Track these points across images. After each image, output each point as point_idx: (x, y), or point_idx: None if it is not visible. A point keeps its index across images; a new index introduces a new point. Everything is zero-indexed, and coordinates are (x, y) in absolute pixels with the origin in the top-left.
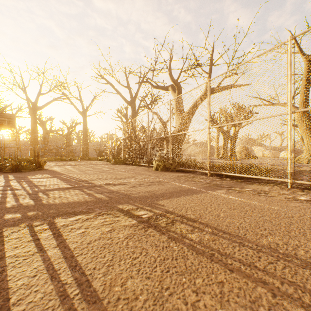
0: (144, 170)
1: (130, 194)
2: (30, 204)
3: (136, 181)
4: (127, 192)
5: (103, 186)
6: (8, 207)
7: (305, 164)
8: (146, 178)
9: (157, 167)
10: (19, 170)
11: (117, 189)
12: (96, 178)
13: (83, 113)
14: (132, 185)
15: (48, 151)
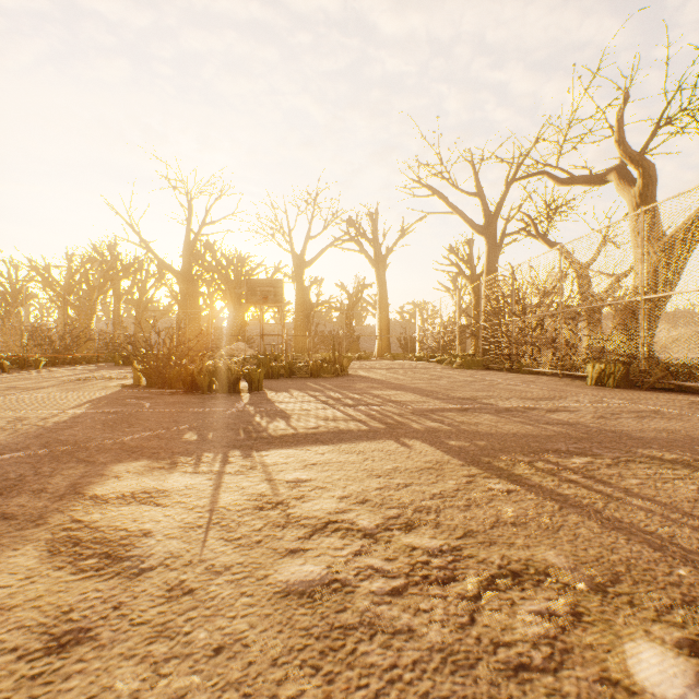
0: (562, 385)
1: (622, 431)
2: (451, 430)
3: (588, 407)
4: (605, 426)
5: (527, 411)
6: (423, 430)
7: None
8: (601, 401)
9: (599, 378)
10: (319, 375)
11: (571, 419)
12: (481, 395)
13: (379, 264)
14: (594, 414)
15: (318, 342)
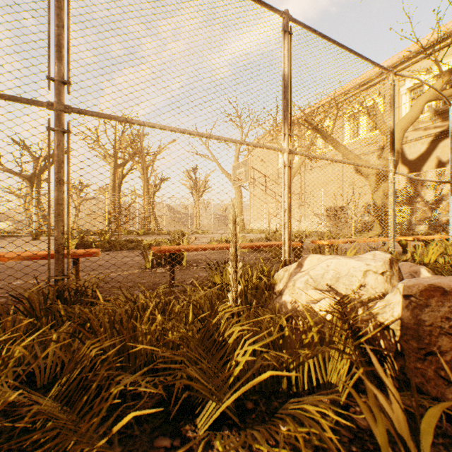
0: None
1: None
2: None
3: None
4: None
5: None
6: None
7: None
8: None
9: None
10: None
11: None
12: None
13: None
14: None
15: None
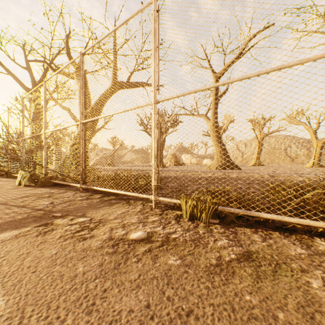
0: None
1: None
2: None
3: None
4: None
5: None
6: None
7: (213, 171)
8: None
9: (21, 180)
10: None
11: None
12: None
13: None
14: None
15: None
